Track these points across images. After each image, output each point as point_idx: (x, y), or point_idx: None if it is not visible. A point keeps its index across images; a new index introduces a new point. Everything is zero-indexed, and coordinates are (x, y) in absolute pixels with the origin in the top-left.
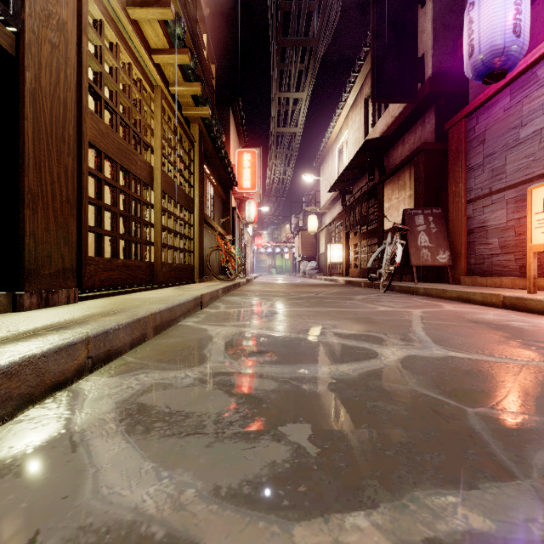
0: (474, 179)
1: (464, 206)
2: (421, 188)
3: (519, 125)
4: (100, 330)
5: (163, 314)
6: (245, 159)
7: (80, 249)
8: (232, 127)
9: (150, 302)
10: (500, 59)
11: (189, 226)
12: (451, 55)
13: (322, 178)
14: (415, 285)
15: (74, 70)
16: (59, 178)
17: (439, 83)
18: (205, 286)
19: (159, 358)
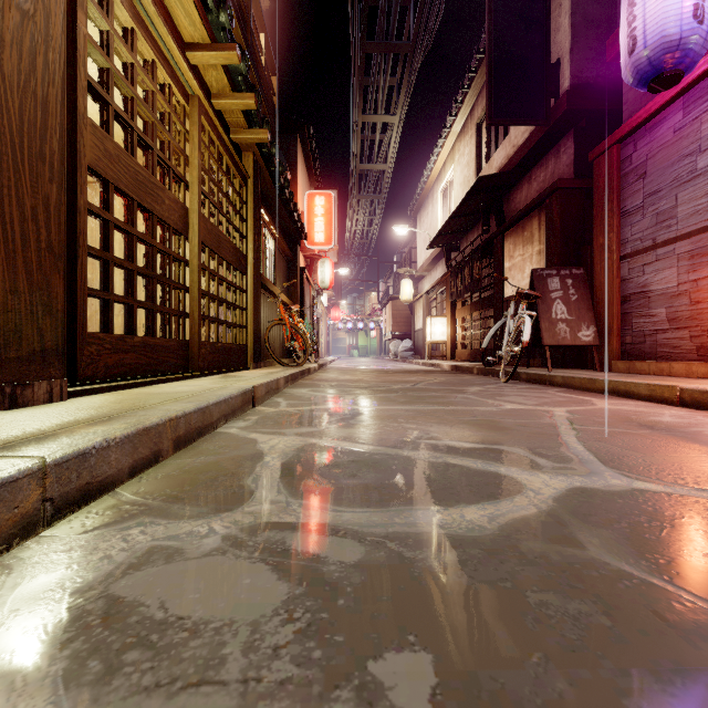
0: (631, 227)
1: (616, 265)
2: (555, 240)
3: (697, 150)
4: (71, 451)
5: (191, 417)
6: (317, 204)
7: (74, 321)
8: (300, 162)
9: (174, 399)
10: (674, 56)
11: (240, 292)
12: (596, 61)
13: (419, 231)
14: (548, 372)
15: (60, 56)
16: (34, 215)
17: (580, 99)
18: (261, 373)
19: (173, 493)
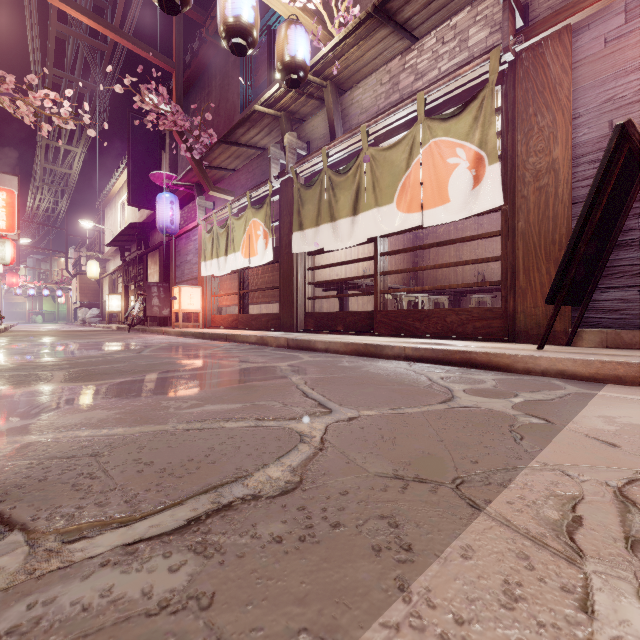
0: (178, 272)
1: (175, 285)
2: (162, 268)
3: (187, 254)
4: None
5: None
6: None
7: None
8: None
9: None
10: (167, 231)
11: None
12: None
13: (104, 227)
14: (148, 327)
15: None
16: None
17: None
18: None
19: None
